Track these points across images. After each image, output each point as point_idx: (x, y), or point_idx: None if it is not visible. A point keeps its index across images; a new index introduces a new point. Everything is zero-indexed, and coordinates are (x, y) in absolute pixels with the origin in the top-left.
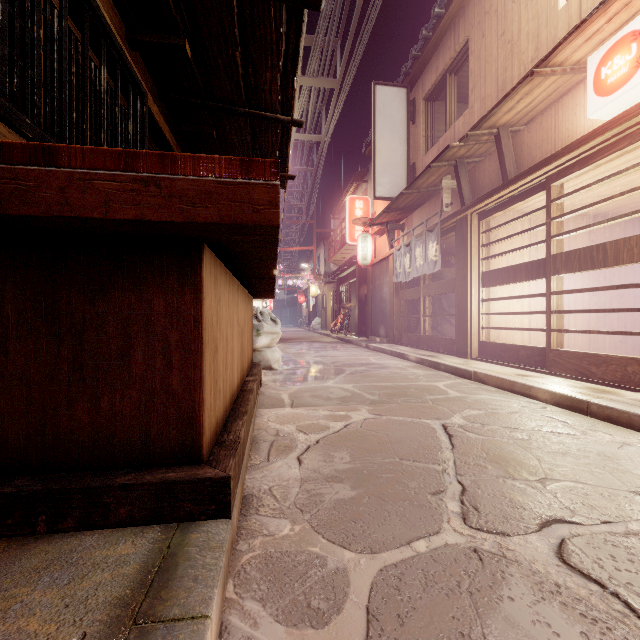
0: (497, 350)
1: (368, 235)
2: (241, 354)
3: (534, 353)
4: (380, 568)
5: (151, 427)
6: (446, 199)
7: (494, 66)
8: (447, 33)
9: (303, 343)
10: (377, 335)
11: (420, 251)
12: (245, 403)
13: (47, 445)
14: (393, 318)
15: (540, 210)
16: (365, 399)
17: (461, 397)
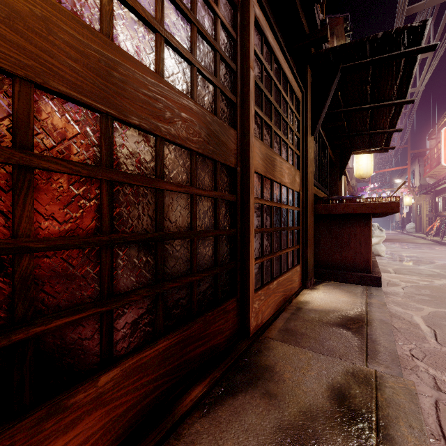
0: None
1: None
2: None
3: None
4: (436, 310)
5: (355, 262)
6: None
7: None
8: None
9: (398, 243)
10: None
11: None
12: (375, 264)
13: (329, 263)
14: None
15: None
16: None
17: None
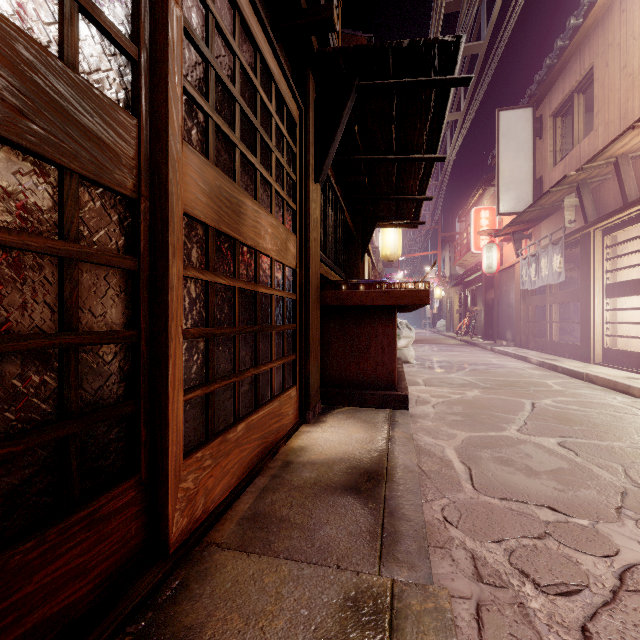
0: (619, 356)
1: (493, 245)
2: None
3: None
4: (470, 435)
5: (377, 375)
6: (569, 216)
7: (617, 95)
8: (573, 58)
9: (428, 345)
10: (504, 339)
11: (545, 262)
12: (402, 376)
13: (342, 379)
14: (519, 323)
15: None
16: (479, 386)
17: (562, 390)
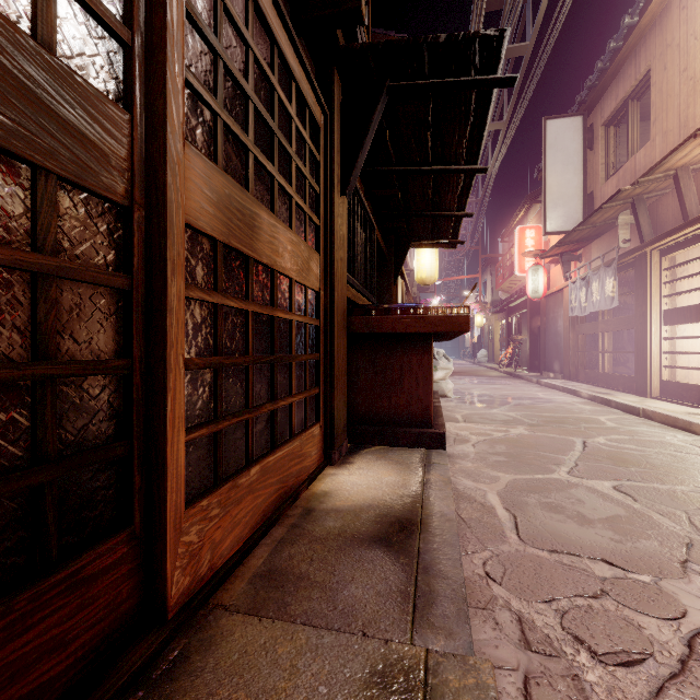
0: (679, 390)
1: (539, 267)
2: None
3: None
4: (515, 478)
5: (411, 411)
6: (623, 235)
7: (676, 101)
8: (627, 60)
9: (468, 377)
10: (551, 371)
11: (596, 286)
12: (439, 412)
13: (372, 415)
14: (568, 353)
15: None
16: (524, 422)
17: (616, 427)
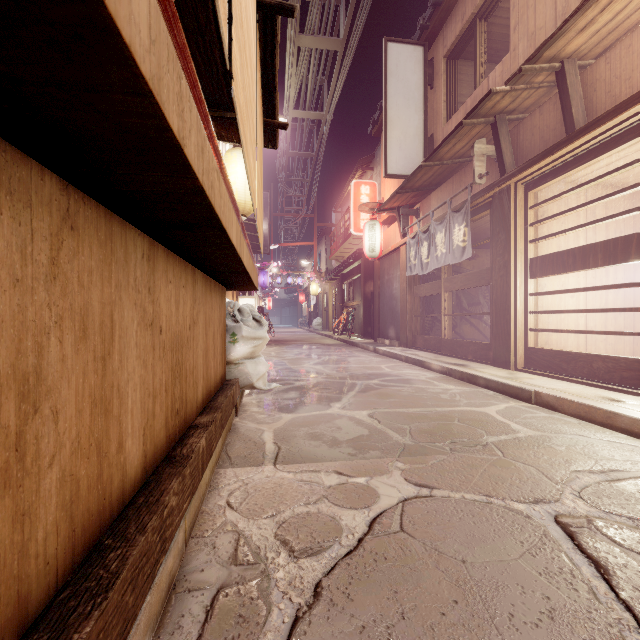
0: (555, 360)
1: (376, 223)
2: (173, 384)
3: (620, 366)
4: None
5: None
6: (479, 168)
7: None
8: None
9: (302, 346)
10: (386, 337)
11: (442, 237)
12: (141, 521)
13: None
14: (406, 318)
15: (630, 166)
16: (392, 443)
17: (539, 439)
